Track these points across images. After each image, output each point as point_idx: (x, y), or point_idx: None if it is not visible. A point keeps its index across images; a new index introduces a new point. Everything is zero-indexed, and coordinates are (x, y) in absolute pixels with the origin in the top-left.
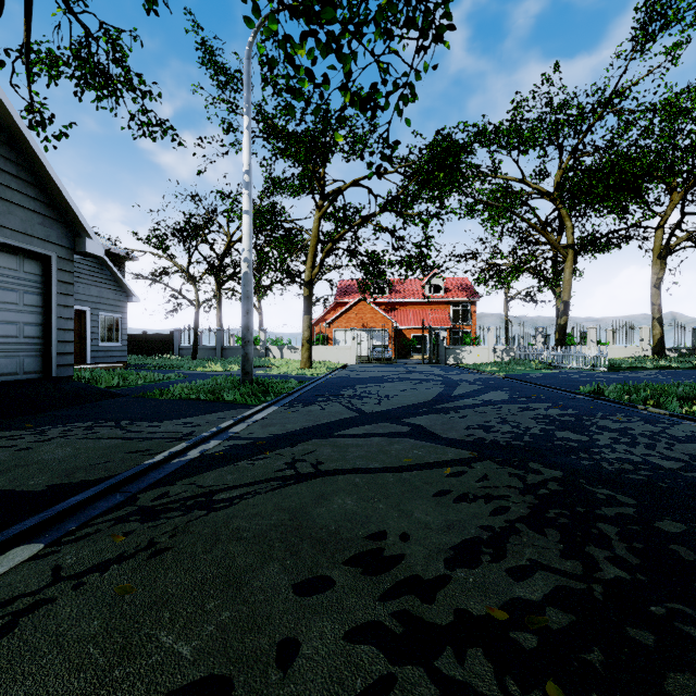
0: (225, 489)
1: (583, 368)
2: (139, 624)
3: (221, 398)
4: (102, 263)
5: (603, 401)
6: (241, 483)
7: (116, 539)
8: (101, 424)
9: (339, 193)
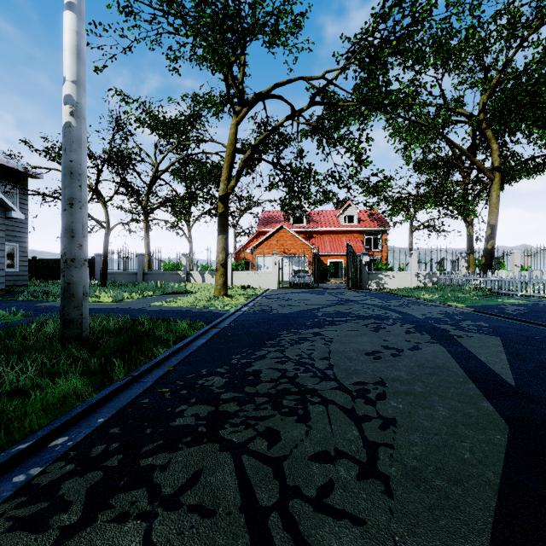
0: None
1: (545, 296)
2: None
3: None
4: None
5: None
6: None
7: None
8: None
9: (260, 96)
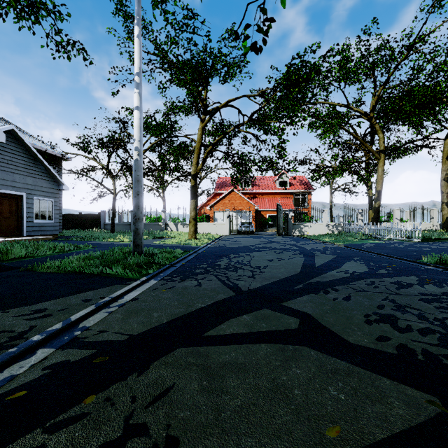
0: None
1: (399, 239)
2: None
3: (105, 271)
4: (37, 159)
5: None
6: None
7: None
8: None
9: (217, 109)
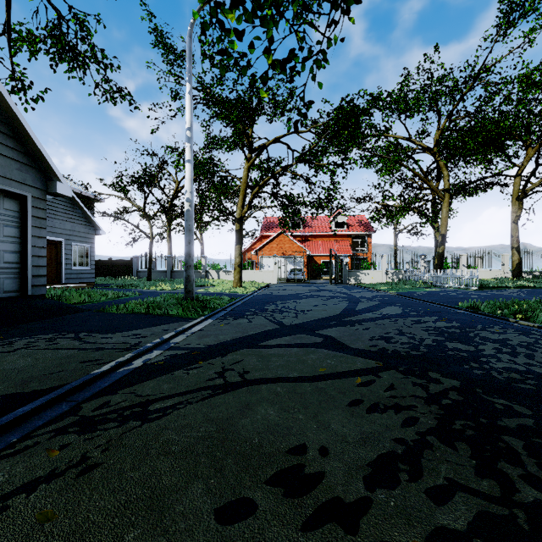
0: (160, 399)
1: (458, 287)
2: None
3: (166, 312)
4: (75, 203)
5: (479, 315)
6: (176, 392)
7: (51, 454)
8: (62, 336)
9: (264, 147)
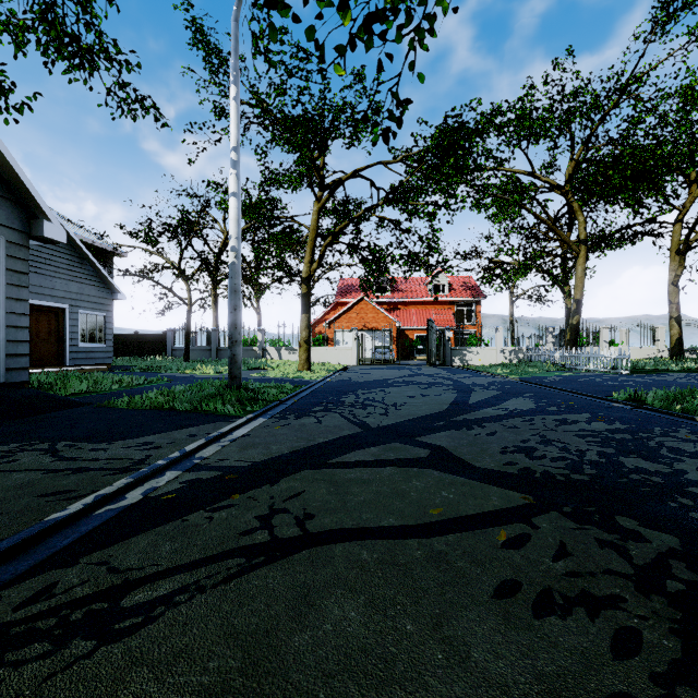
0: (149, 579)
1: (601, 370)
2: None
3: (200, 408)
4: (83, 257)
5: (647, 411)
6: (181, 562)
7: None
8: (29, 447)
9: (340, 183)
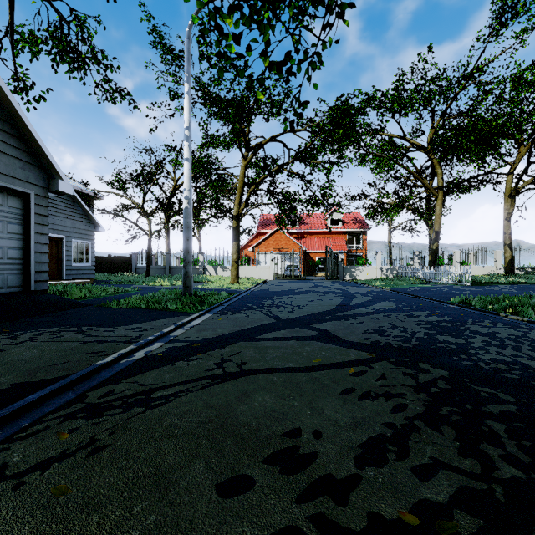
0: (162, 388)
1: (451, 283)
2: (68, 530)
3: (166, 307)
4: (75, 201)
5: (470, 310)
6: (177, 381)
7: (61, 437)
8: (66, 329)
9: (261, 146)
